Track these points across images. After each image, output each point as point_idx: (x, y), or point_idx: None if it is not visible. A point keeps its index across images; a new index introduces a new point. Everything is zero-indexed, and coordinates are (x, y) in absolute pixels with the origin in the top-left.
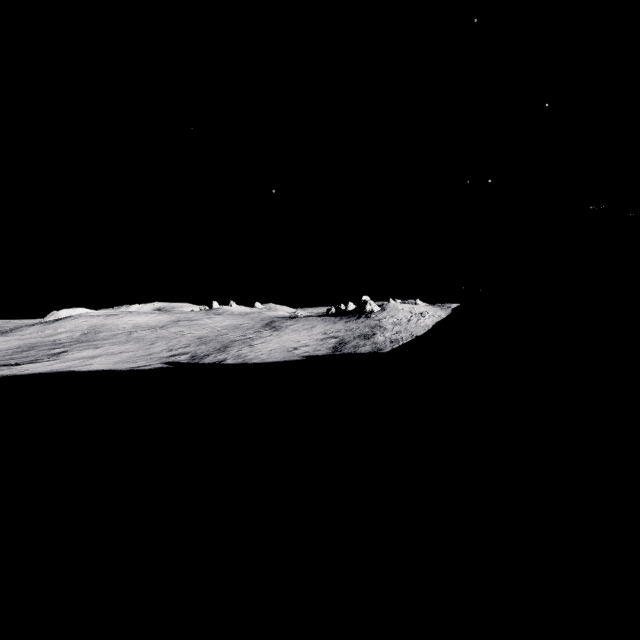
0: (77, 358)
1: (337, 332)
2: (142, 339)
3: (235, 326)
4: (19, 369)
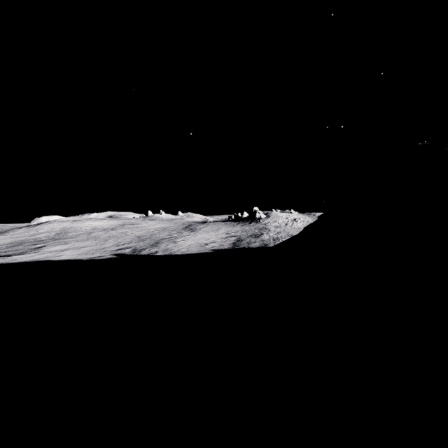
0: (52, 251)
1: (236, 232)
2: (98, 237)
3: (164, 228)
4: (10, 259)
